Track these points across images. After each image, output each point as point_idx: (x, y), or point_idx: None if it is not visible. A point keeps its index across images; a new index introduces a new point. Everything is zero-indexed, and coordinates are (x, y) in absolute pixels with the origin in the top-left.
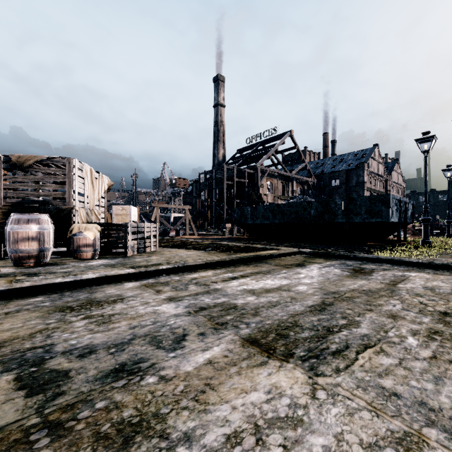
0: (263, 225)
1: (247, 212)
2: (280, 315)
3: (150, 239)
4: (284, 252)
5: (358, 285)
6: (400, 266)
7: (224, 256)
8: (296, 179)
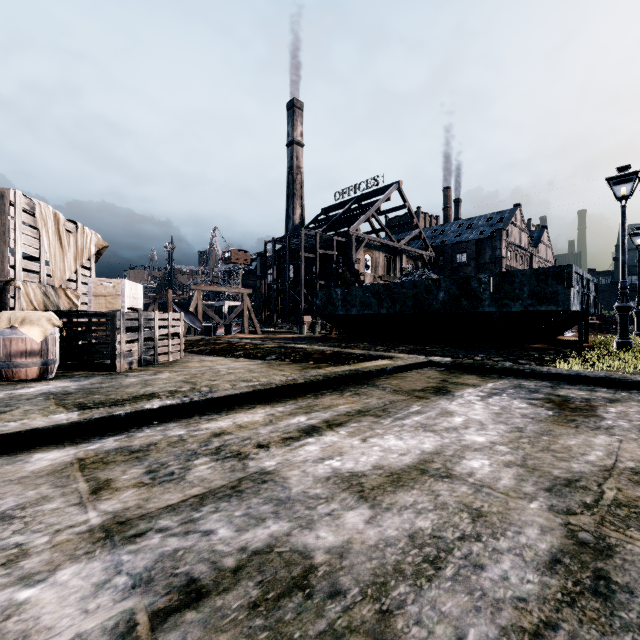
0: (361, 317)
1: (336, 296)
2: (477, 639)
3: (168, 339)
4: (403, 363)
5: (604, 451)
6: (630, 392)
7: (294, 374)
8: (406, 252)
